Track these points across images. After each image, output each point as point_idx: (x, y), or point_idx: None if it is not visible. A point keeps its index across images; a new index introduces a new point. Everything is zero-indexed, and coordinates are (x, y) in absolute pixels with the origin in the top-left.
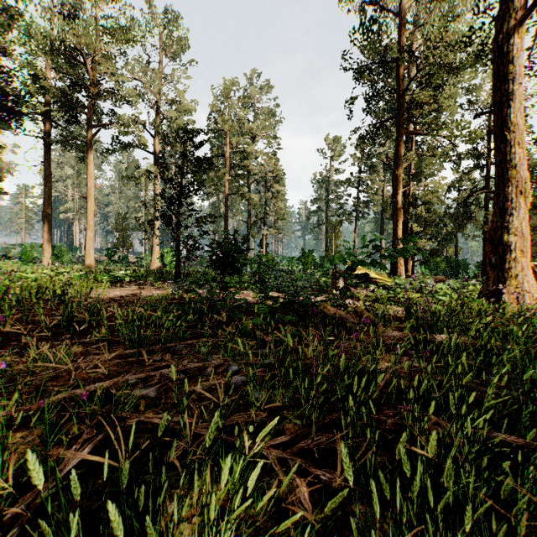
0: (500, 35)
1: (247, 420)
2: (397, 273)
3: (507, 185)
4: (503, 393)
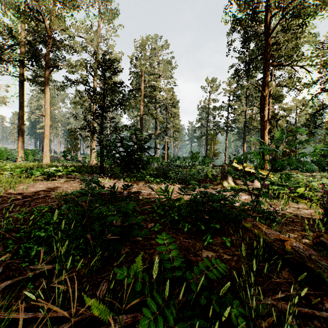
0: None
1: None
2: (264, 168)
3: None
4: None
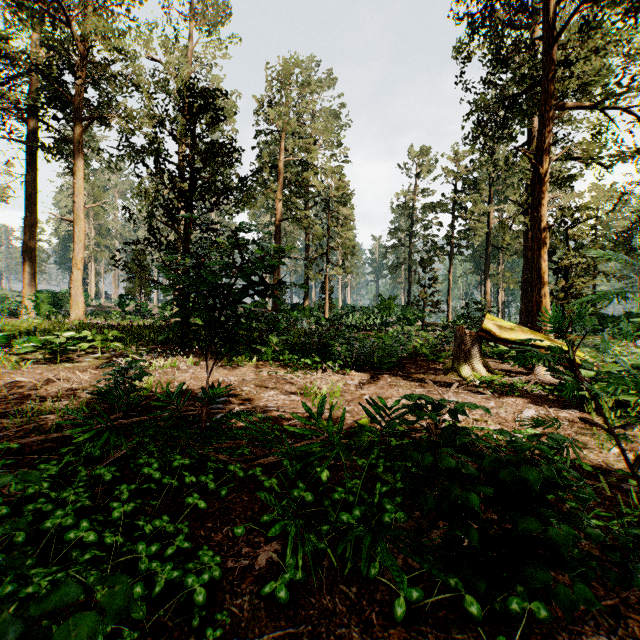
0: None
1: None
2: (540, 331)
3: None
4: None
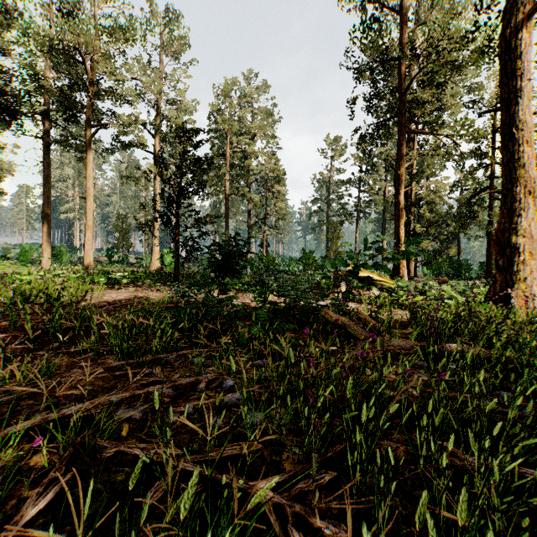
0: (508, 30)
1: (239, 453)
2: (399, 274)
3: (515, 184)
4: (529, 420)
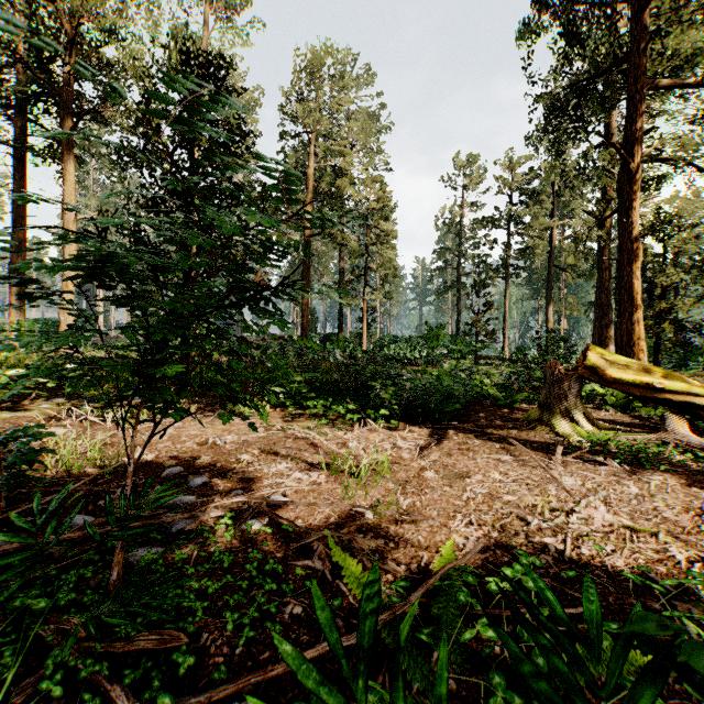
0: None
1: None
2: None
3: None
4: None
